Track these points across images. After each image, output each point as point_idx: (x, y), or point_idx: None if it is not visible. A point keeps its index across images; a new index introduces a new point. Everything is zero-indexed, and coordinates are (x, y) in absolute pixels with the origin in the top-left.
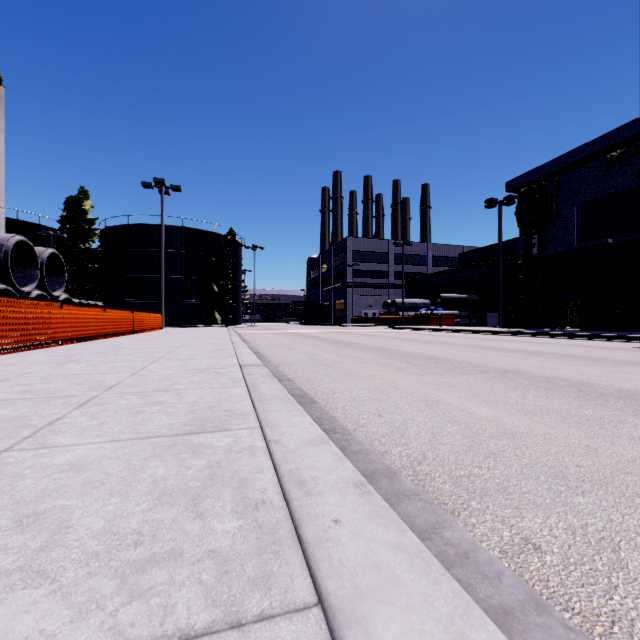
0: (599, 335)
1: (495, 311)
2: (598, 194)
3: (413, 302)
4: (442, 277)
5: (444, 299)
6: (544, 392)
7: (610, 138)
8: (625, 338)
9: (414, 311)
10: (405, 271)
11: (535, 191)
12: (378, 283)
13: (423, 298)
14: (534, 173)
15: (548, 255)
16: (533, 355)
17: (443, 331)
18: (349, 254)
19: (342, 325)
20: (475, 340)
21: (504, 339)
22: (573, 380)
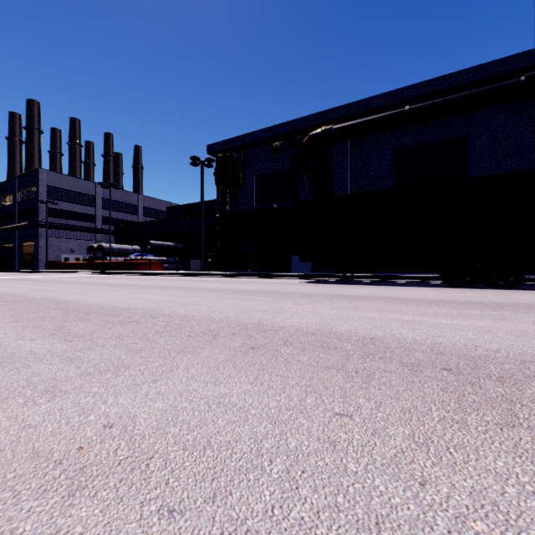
0: (275, 274)
1: (197, 258)
2: (269, 170)
3: (123, 248)
4: (152, 226)
5: (154, 246)
6: (391, 400)
7: (276, 130)
8: (290, 276)
9: (124, 256)
10: (115, 217)
11: (229, 158)
12: (83, 226)
13: (134, 245)
14: (228, 143)
15: (237, 212)
16: (249, 294)
17: (152, 275)
18: (42, 189)
19: (28, 271)
20: (184, 282)
21: (210, 280)
22: (346, 333)
